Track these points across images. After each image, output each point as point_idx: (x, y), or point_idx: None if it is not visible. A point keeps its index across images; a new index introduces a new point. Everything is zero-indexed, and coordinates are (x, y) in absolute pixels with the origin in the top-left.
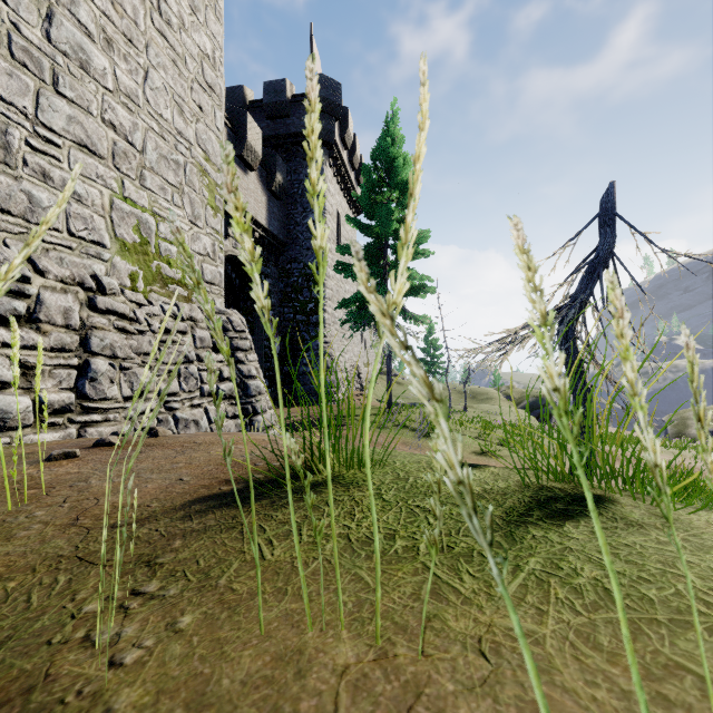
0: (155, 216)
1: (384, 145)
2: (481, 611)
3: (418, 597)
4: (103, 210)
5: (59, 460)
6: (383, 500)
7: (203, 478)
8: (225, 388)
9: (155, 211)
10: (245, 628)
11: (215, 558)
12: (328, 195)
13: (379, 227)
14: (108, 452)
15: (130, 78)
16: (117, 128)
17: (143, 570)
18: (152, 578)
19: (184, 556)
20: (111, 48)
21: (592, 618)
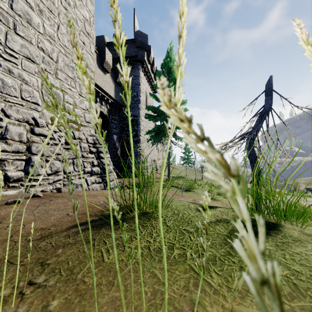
0: (62, 91)
1: (167, 62)
2: (225, 299)
3: (187, 288)
4: (38, 88)
5: (11, 204)
6: (167, 226)
7: (79, 214)
8: (95, 169)
9: (62, 89)
10: (87, 310)
11: (78, 260)
12: (141, 84)
13: None
14: (36, 200)
15: (51, 28)
16: (44, 51)
17: (38, 268)
18: (41, 273)
19: (61, 259)
20: (42, 14)
21: (291, 306)
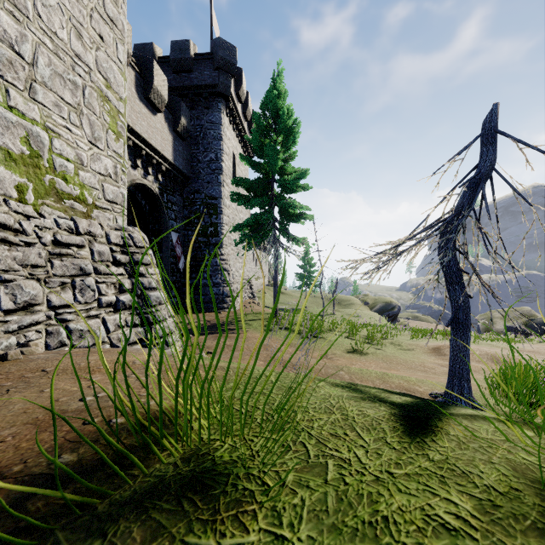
0: (48, 131)
1: (272, 96)
2: None
3: None
4: None
5: None
6: None
7: None
8: (125, 299)
9: (48, 126)
10: None
11: None
12: (225, 139)
13: (267, 164)
14: None
15: None
16: None
17: None
18: None
19: None
20: None
21: None
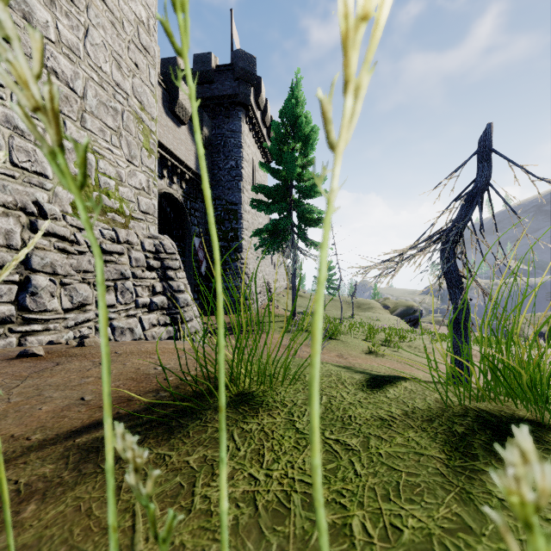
0: (95, 154)
1: (290, 105)
2: None
3: None
4: None
5: None
6: (296, 431)
7: None
8: (157, 300)
9: (95, 149)
10: None
11: (66, 545)
12: (245, 146)
13: (286, 171)
14: (26, 364)
15: (72, 33)
16: (59, 75)
17: None
18: None
19: (25, 539)
20: (54, 4)
21: None
